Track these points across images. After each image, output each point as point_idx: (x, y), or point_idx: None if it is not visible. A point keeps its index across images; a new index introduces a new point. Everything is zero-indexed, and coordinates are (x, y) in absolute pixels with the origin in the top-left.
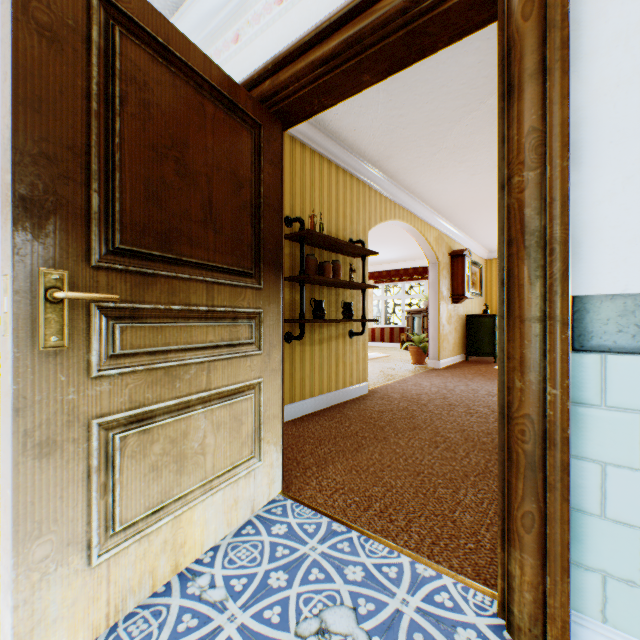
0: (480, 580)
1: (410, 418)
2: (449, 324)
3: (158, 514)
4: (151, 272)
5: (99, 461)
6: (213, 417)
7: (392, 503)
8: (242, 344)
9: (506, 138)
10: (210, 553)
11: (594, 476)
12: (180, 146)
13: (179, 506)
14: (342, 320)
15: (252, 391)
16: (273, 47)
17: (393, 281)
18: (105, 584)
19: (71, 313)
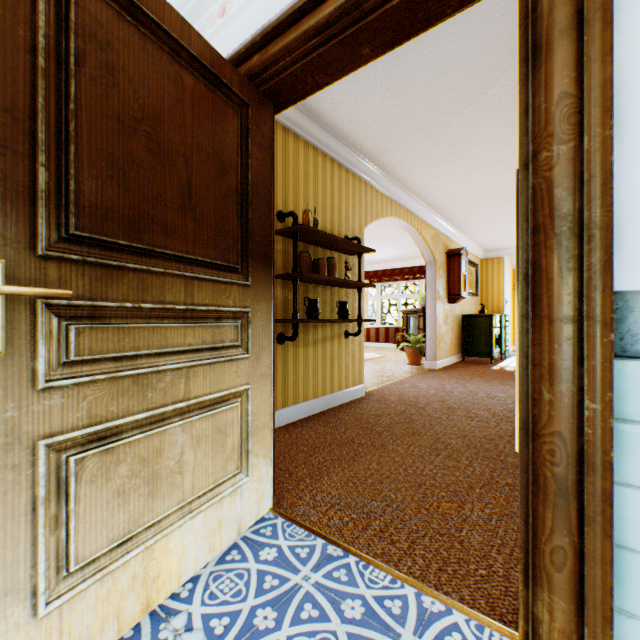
0: (495, 616)
1: (408, 423)
2: (445, 324)
3: (125, 546)
4: (116, 264)
5: (48, 490)
6: (192, 430)
7: (393, 521)
8: (227, 347)
9: (531, 108)
10: (189, 585)
11: (639, 506)
12: (152, 120)
13: (151, 534)
14: (337, 320)
15: (238, 399)
16: (262, 19)
17: (388, 281)
18: (56, 636)
19: (10, 312)
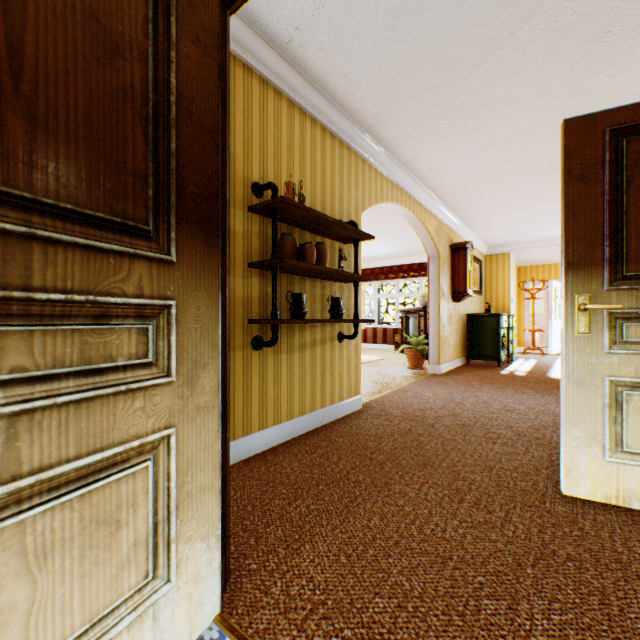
0: None
1: (417, 447)
2: (450, 324)
3: None
4: None
5: None
6: (25, 539)
7: None
8: (123, 367)
9: None
10: None
11: None
12: None
13: None
14: (329, 320)
15: (150, 455)
16: None
17: (386, 279)
18: None
19: None
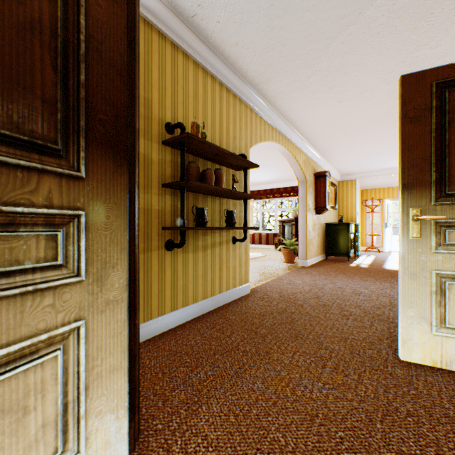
0: None
1: (290, 323)
2: (314, 231)
3: None
4: None
5: None
6: None
7: None
8: (31, 269)
9: None
10: None
11: None
12: None
13: None
14: (224, 227)
15: (60, 345)
16: None
17: (268, 198)
18: None
19: None
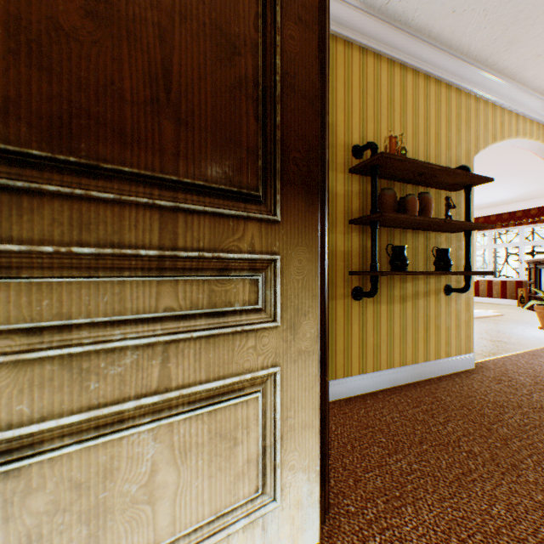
0: None
1: None
2: None
3: None
4: (22, 185)
5: None
6: (172, 437)
7: None
8: (238, 311)
9: None
10: None
11: None
12: None
13: None
14: (433, 272)
15: (259, 387)
16: None
17: (505, 226)
18: None
19: None
